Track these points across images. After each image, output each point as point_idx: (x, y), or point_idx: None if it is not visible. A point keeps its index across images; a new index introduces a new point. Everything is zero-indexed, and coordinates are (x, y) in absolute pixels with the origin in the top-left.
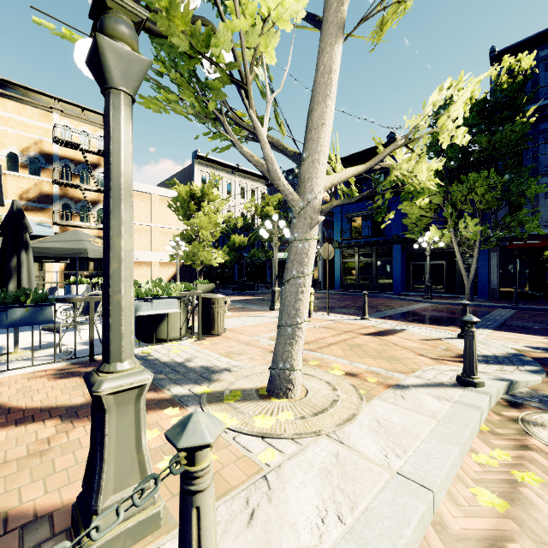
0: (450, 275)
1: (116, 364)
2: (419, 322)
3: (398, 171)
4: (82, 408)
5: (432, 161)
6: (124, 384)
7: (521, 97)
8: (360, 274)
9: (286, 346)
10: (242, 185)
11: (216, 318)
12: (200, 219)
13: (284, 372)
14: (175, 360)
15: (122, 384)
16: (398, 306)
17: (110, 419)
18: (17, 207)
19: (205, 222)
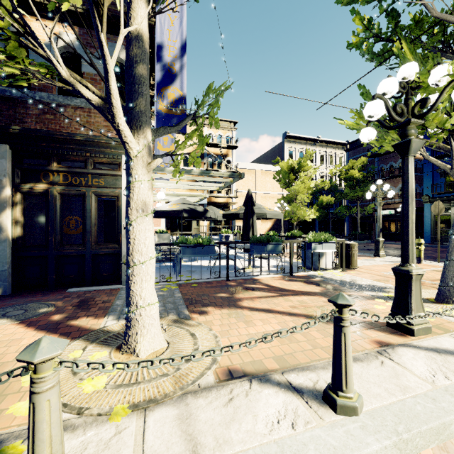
0: None
1: (412, 264)
2: None
3: None
4: (322, 294)
5: None
6: (419, 271)
7: None
8: None
9: None
10: (322, 153)
11: (353, 258)
12: (298, 186)
13: (453, 289)
14: (344, 280)
15: (418, 272)
16: None
17: (413, 284)
18: (250, 193)
19: (301, 187)
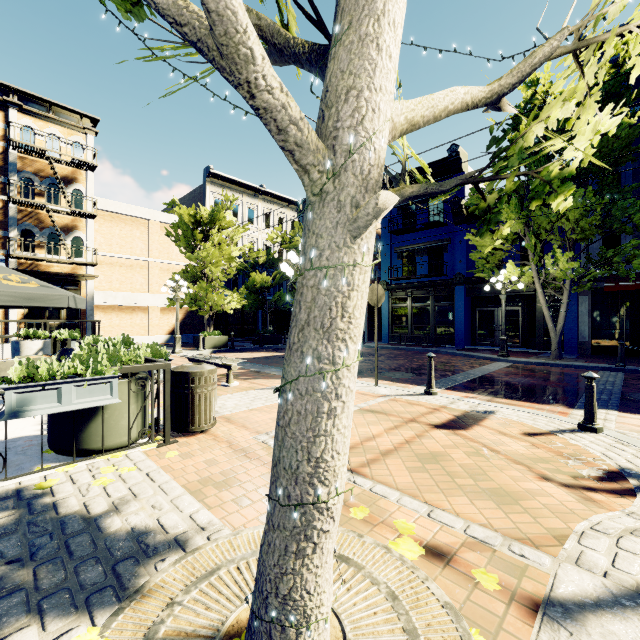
0: (527, 324)
1: None
2: (507, 396)
3: (541, 125)
4: None
5: (605, 110)
6: None
7: (628, 91)
8: (413, 323)
9: (287, 559)
10: (267, 211)
11: (197, 406)
12: (208, 252)
13: (283, 630)
14: (89, 510)
15: None
16: (467, 366)
17: None
18: None
19: (214, 255)
